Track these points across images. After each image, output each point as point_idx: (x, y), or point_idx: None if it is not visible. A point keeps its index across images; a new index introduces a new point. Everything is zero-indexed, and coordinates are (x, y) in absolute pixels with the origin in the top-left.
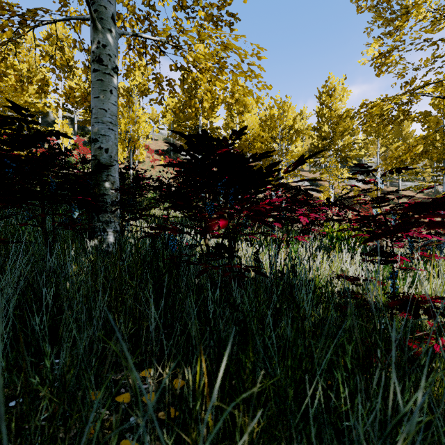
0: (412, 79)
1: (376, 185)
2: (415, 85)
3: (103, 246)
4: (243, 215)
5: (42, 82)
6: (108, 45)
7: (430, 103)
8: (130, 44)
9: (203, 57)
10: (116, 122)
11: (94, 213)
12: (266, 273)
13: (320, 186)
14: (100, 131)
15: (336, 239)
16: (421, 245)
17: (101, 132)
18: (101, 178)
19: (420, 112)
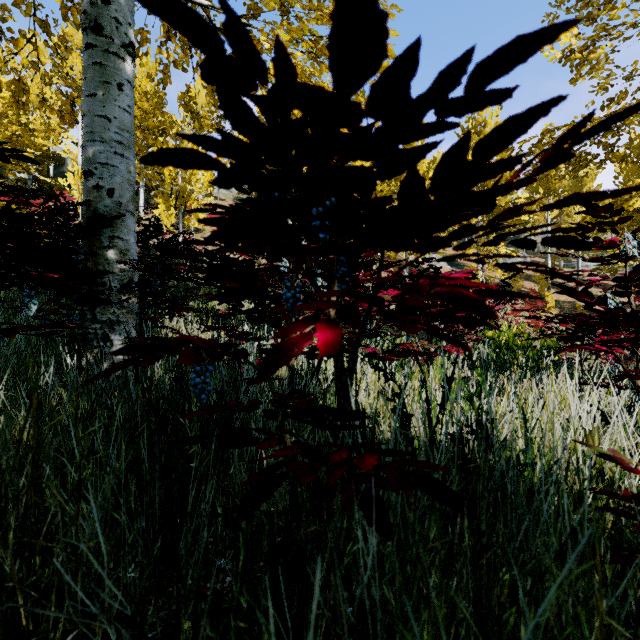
0: (621, 94)
1: (623, 252)
2: (623, 106)
3: (99, 368)
4: (361, 311)
5: (18, 86)
6: (114, 2)
7: (627, 144)
8: (167, 26)
9: (287, 37)
10: (129, 142)
11: (87, 307)
12: (417, 437)
13: (462, 267)
14: (98, 156)
15: (506, 349)
16: (625, 356)
17: (99, 159)
18: (100, 242)
19: (633, 147)
